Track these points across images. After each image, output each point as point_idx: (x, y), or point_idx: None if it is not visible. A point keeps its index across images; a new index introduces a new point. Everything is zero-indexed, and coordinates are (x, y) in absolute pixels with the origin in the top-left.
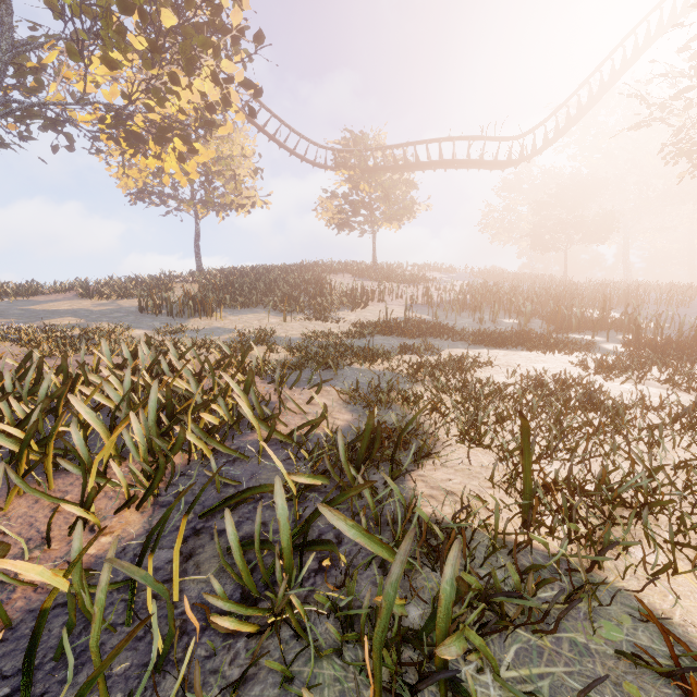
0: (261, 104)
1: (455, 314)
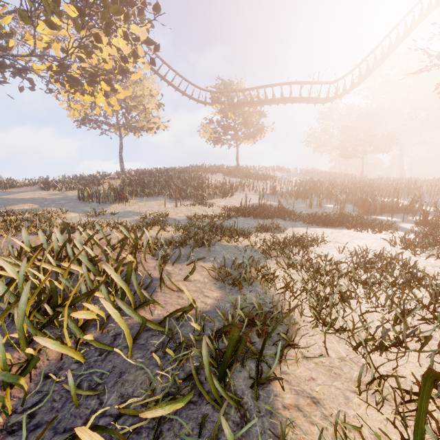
0: (163, 61)
1: (293, 201)
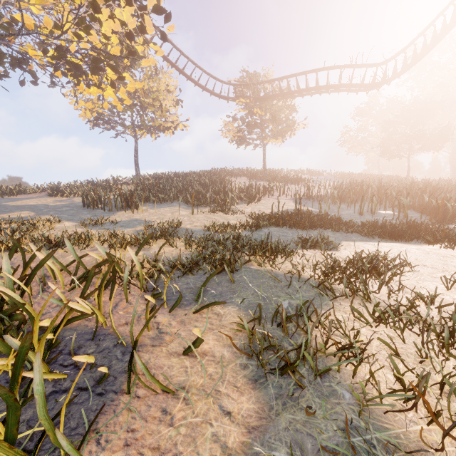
0: (181, 51)
1: (338, 206)
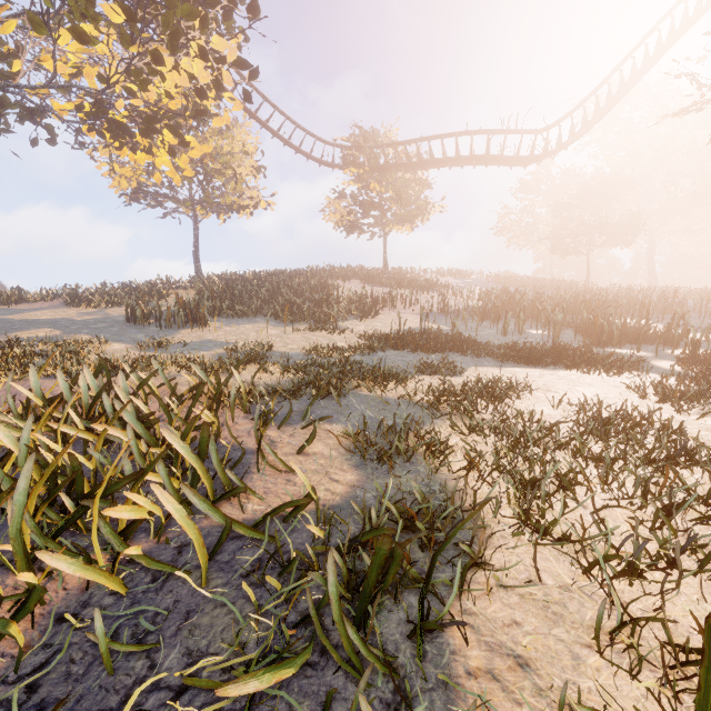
0: (264, 97)
1: (477, 324)
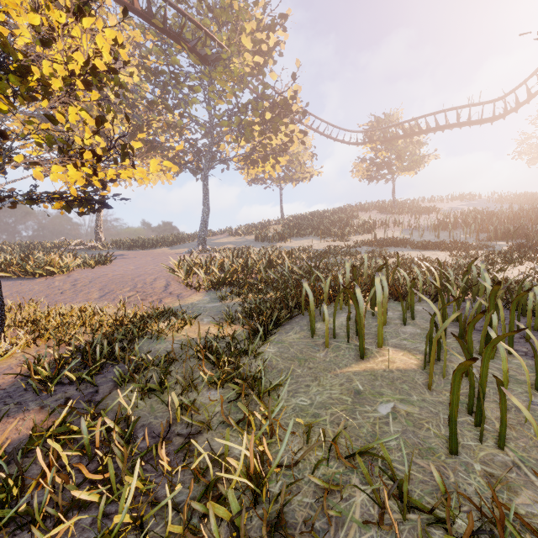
0: (315, 117)
1: (421, 233)
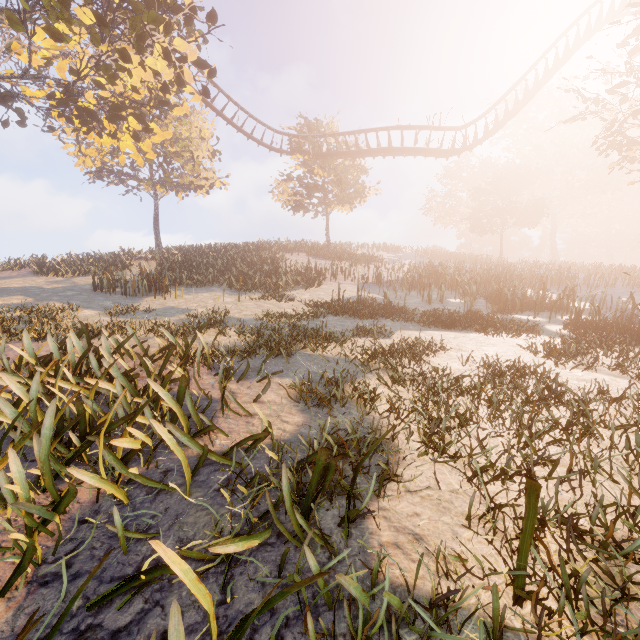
0: (219, 88)
1: (405, 294)
